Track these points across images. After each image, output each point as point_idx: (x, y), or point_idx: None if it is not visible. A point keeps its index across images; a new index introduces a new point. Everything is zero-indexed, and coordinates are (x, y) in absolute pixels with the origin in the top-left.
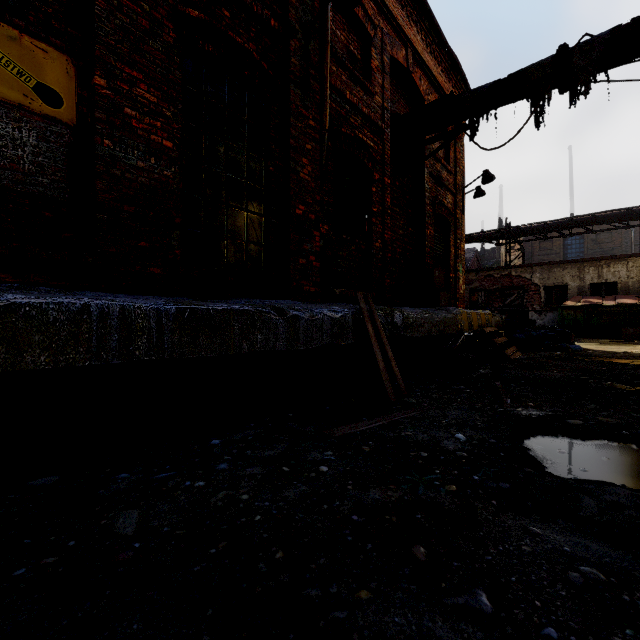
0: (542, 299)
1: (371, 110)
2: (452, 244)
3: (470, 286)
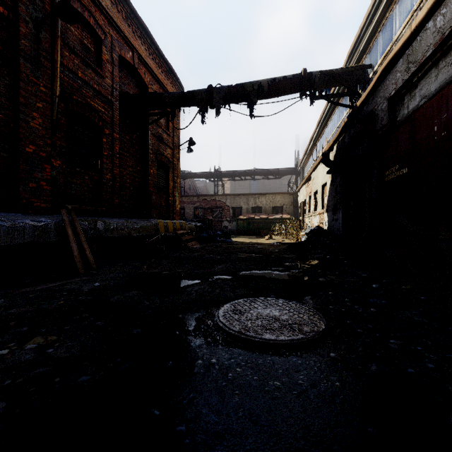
0: (231, 214)
1: (102, 87)
2: (171, 179)
3: (194, 205)
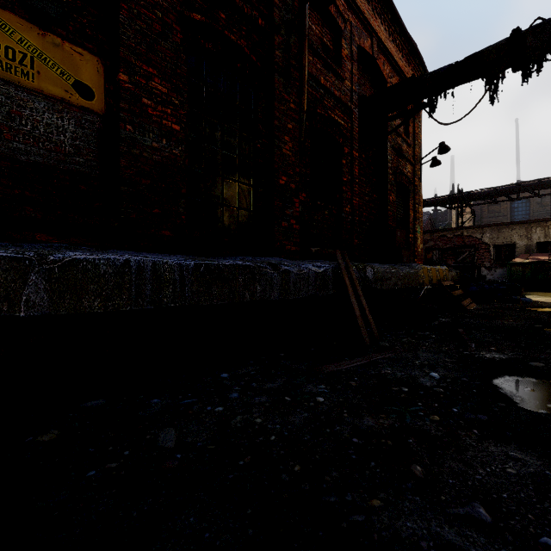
0: (492, 256)
1: (341, 93)
2: (411, 208)
3: (425, 245)
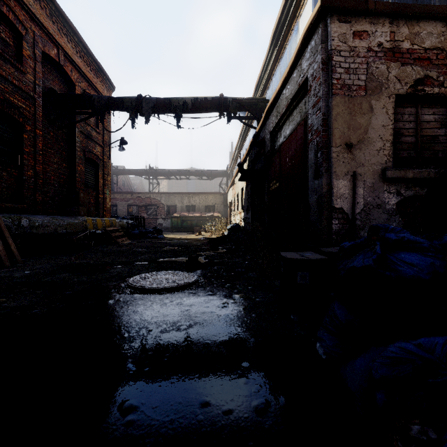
0: (166, 212)
1: (23, 83)
2: (101, 177)
3: (128, 202)
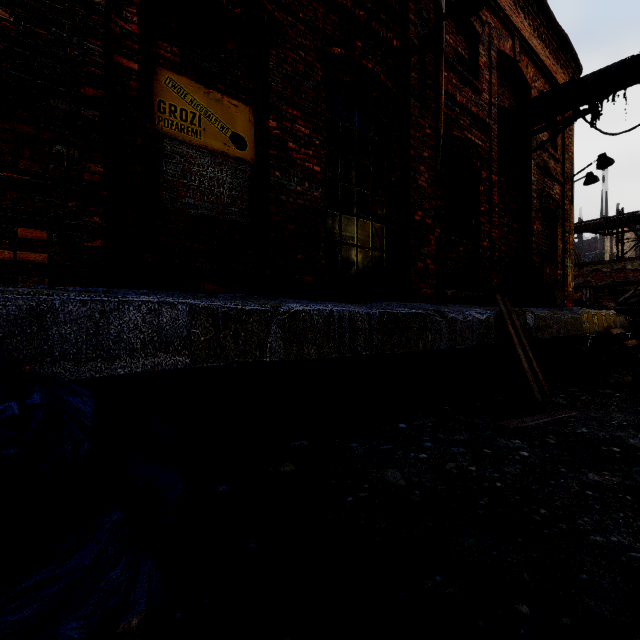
0: None
1: (479, 108)
2: (559, 238)
3: None
